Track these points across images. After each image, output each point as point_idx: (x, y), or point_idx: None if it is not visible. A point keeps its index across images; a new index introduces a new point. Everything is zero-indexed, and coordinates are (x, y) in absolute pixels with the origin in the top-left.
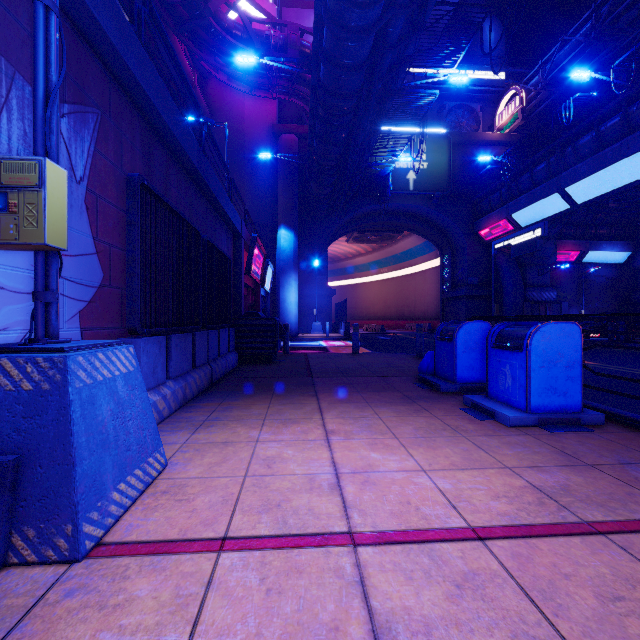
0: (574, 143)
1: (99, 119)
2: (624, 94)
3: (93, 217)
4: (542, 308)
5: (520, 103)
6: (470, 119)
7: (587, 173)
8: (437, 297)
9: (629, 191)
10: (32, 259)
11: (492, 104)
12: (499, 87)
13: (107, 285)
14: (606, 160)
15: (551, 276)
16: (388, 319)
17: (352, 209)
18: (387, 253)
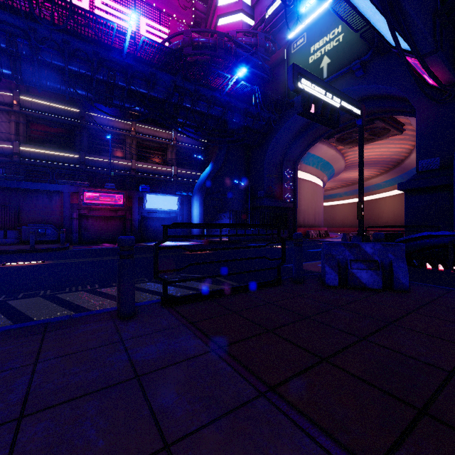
0: None
1: None
2: None
3: None
4: None
5: None
6: None
7: None
8: None
9: None
10: None
11: None
12: None
13: None
14: None
15: None
16: None
17: (280, 126)
18: None
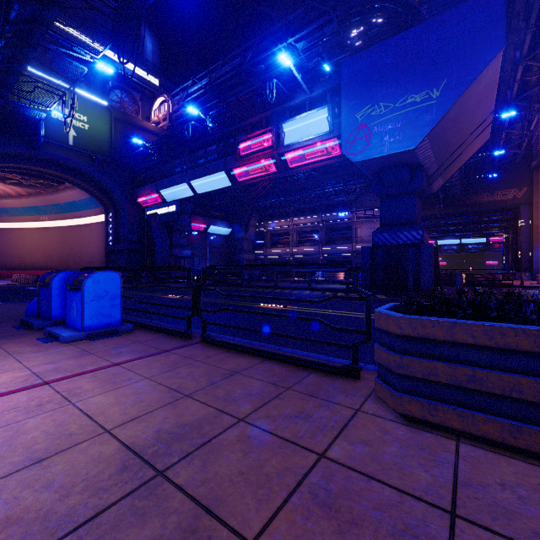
0: (195, 153)
1: None
2: (217, 134)
3: None
4: (182, 261)
5: (168, 109)
6: (132, 103)
7: (201, 175)
8: (103, 249)
9: (225, 192)
10: None
11: (150, 100)
12: (155, 89)
13: None
14: (210, 170)
15: (190, 239)
16: (50, 269)
17: None
18: (47, 201)
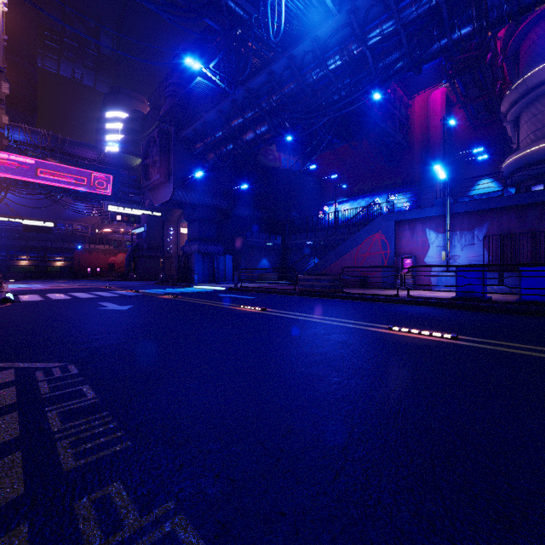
0: None
1: (489, 223)
2: None
3: (486, 246)
4: None
5: None
6: None
7: None
8: None
9: None
10: (467, 259)
11: None
12: None
13: (493, 260)
14: None
15: None
16: None
17: None
18: None
